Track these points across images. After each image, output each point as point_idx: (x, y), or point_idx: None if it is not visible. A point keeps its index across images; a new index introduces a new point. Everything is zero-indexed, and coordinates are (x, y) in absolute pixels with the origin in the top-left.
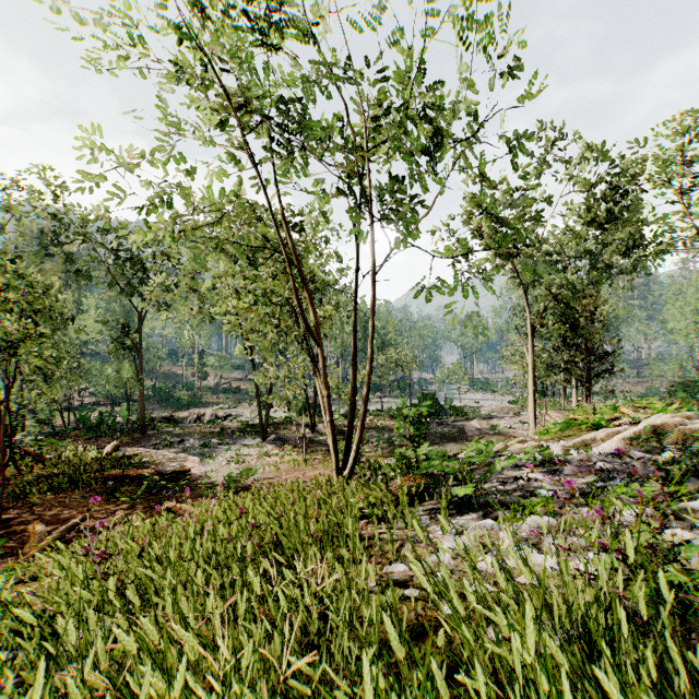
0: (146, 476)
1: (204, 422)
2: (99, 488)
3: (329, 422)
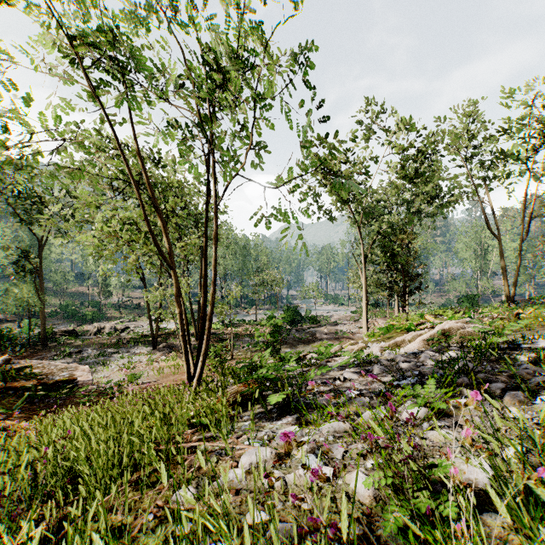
0: (31, 387)
1: (104, 334)
2: None
3: (181, 336)
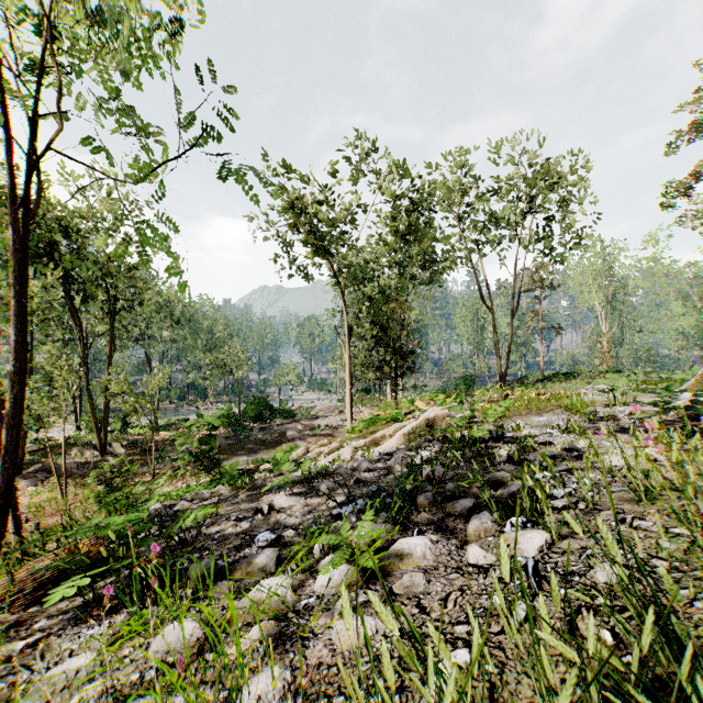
0: None
1: None
2: None
3: None
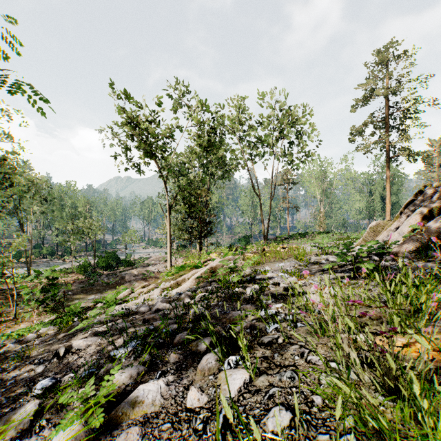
0: None
1: None
2: None
3: None
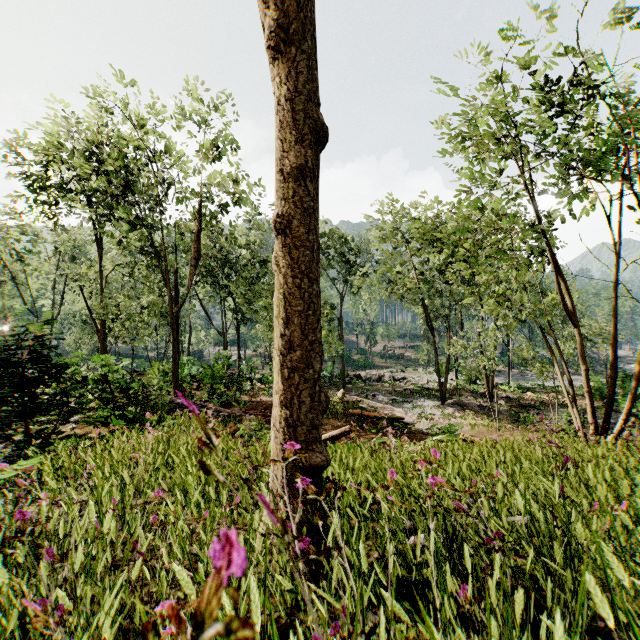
0: (377, 418)
1: (385, 381)
2: (349, 421)
3: (586, 392)
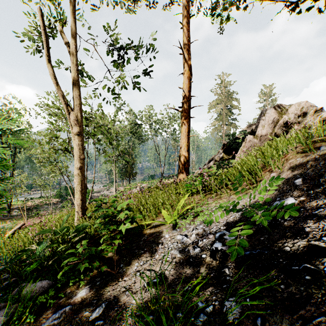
0: None
1: None
2: None
3: None
